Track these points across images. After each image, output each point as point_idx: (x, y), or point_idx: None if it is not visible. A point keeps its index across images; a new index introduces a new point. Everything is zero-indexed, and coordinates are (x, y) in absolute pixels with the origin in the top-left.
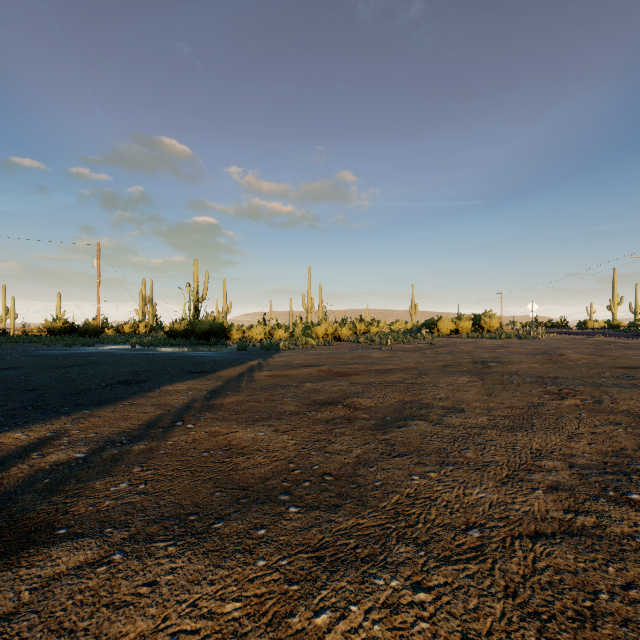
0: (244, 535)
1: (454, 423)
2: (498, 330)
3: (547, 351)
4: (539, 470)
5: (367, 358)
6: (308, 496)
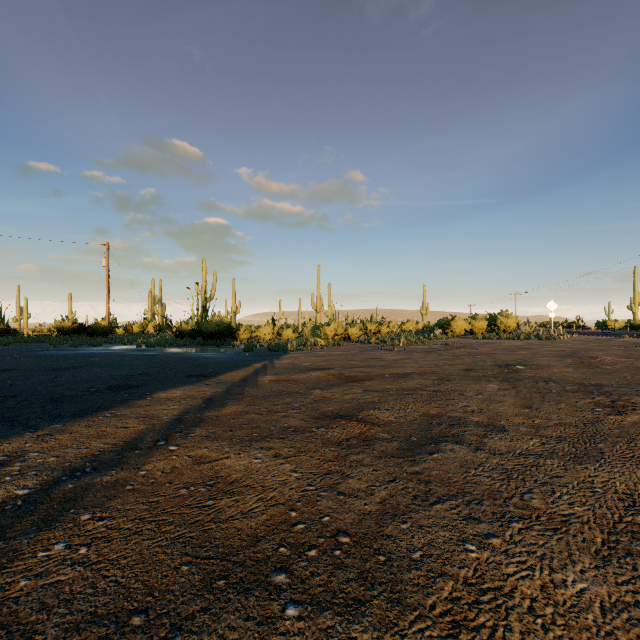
0: None
1: (499, 448)
2: (515, 330)
3: (574, 353)
4: None
5: (380, 360)
6: (315, 578)
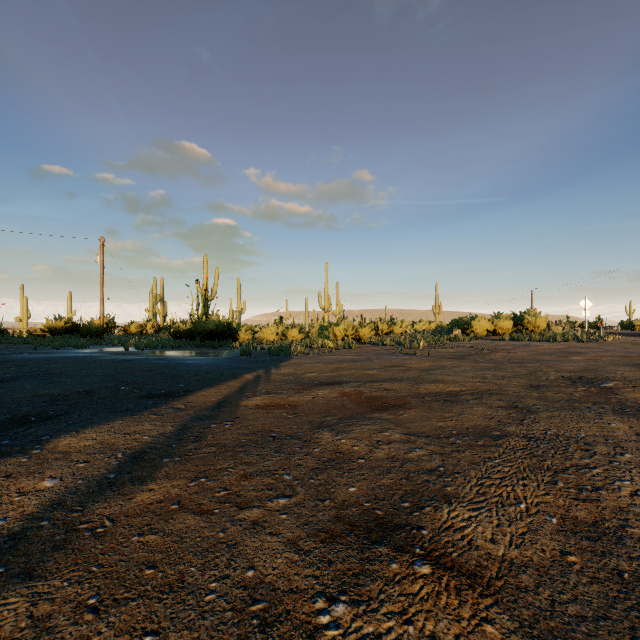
0: None
1: None
2: (545, 331)
3: None
4: None
5: (405, 369)
6: None
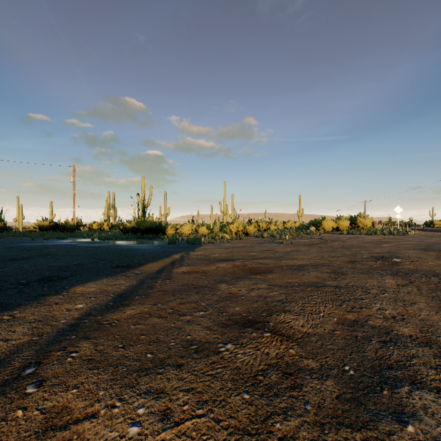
0: None
1: None
2: (371, 228)
3: (430, 246)
4: None
5: (274, 252)
6: None
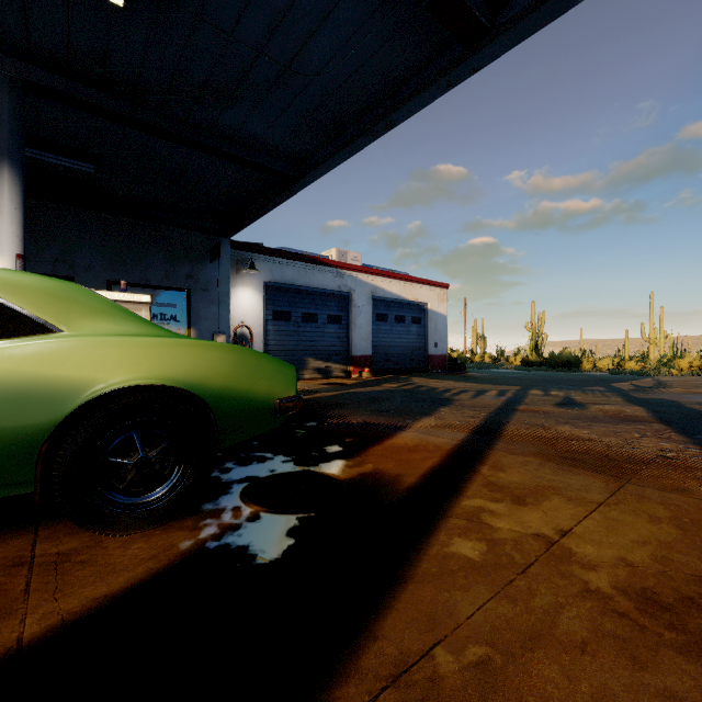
0: None
1: None
2: None
3: None
4: None
5: None
6: None
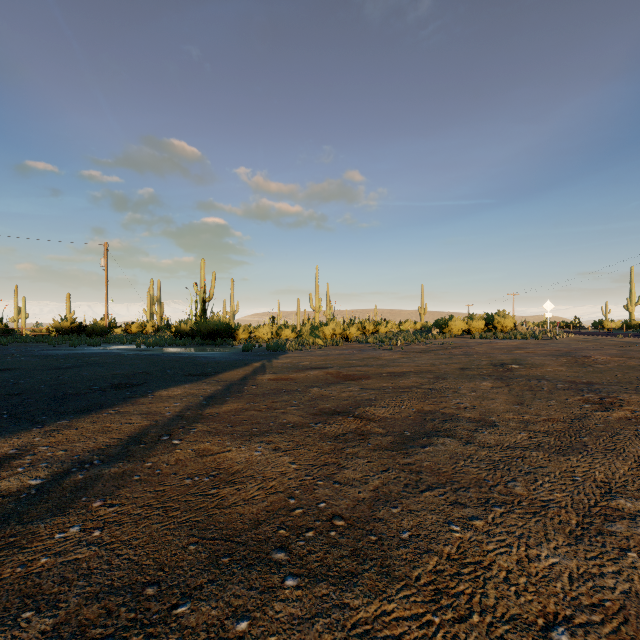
0: (216, 632)
1: (489, 442)
2: (512, 330)
3: (569, 352)
4: (619, 516)
5: (377, 360)
6: (312, 555)
